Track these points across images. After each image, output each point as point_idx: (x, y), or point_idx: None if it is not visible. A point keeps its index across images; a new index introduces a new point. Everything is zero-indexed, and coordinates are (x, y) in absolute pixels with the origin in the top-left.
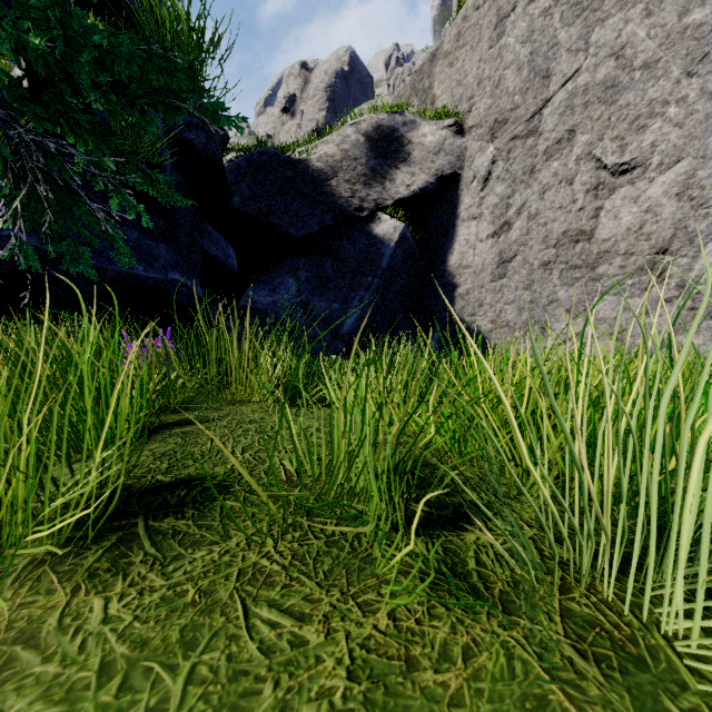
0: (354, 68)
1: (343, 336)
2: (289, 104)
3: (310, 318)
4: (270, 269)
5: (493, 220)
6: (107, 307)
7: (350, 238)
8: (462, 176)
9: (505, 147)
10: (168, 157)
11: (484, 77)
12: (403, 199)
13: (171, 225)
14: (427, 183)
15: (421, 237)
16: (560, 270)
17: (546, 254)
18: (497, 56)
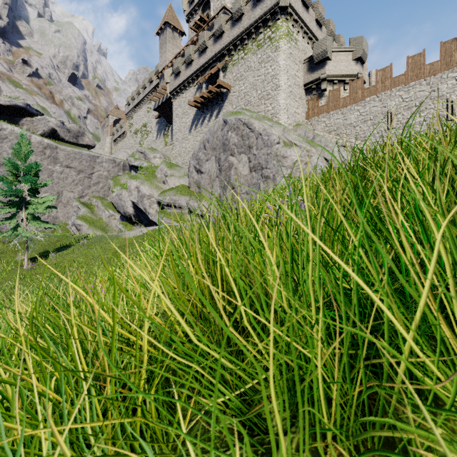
0: None
1: None
2: None
3: None
4: None
5: None
6: None
7: None
8: None
9: (3, 172)
10: None
11: None
12: None
13: None
14: None
15: None
16: None
17: None
18: (1, 147)
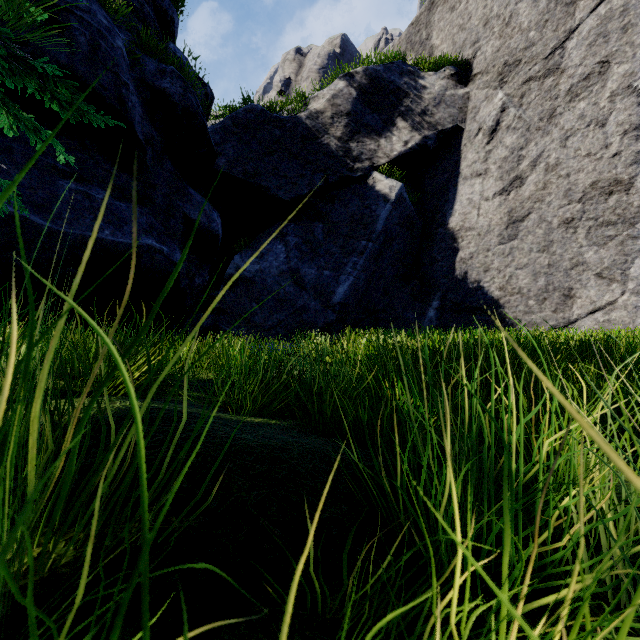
0: (345, 50)
1: (334, 305)
2: (285, 87)
3: (300, 286)
4: (258, 236)
5: (501, 176)
6: (71, 276)
7: (342, 200)
8: (464, 129)
9: (517, 92)
10: (136, 106)
11: (492, 16)
12: (399, 157)
13: (146, 185)
14: (426, 138)
15: (417, 199)
16: (587, 228)
17: (569, 210)
18: None
